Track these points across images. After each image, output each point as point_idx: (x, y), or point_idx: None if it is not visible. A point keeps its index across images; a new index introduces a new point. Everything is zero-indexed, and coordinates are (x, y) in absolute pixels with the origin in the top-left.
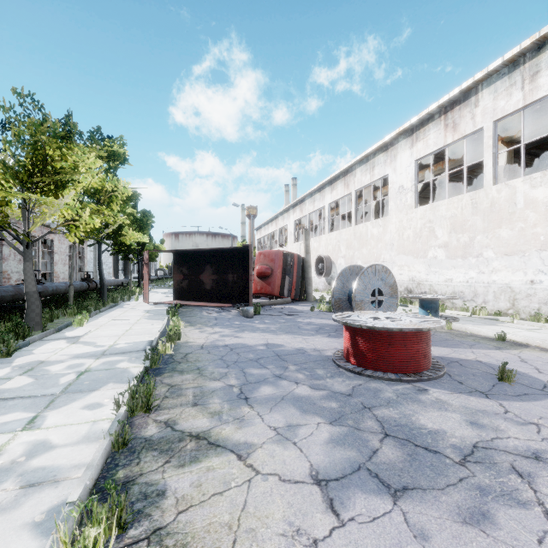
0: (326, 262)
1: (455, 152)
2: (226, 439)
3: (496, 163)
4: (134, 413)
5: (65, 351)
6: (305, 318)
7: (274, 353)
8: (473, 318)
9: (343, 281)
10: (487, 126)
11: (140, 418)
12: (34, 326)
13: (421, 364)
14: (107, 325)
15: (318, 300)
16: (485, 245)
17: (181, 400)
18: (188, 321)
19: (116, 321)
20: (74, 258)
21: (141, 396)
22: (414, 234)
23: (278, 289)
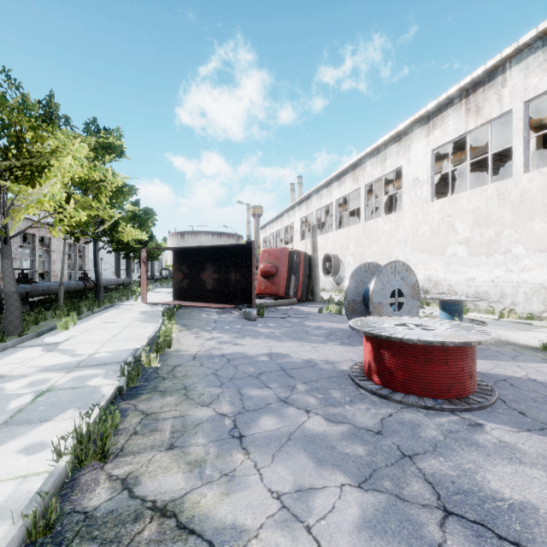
0: (334, 260)
1: (473, 143)
2: (205, 518)
3: (527, 149)
4: (84, 464)
5: (35, 362)
6: (313, 322)
7: (278, 366)
8: (501, 321)
9: (358, 280)
10: (517, 107)
11: (91, 471)
12: (13, 330)
13: (467, 386)
14: (95, 329)
15: (326, 301)
16: (515, 240)
17: (153, 438)
18: (185, 324)
19: (106, 324)
20: (75, 256)
21: (95, 438)
22: (431, 229)
23: (284, 289)
